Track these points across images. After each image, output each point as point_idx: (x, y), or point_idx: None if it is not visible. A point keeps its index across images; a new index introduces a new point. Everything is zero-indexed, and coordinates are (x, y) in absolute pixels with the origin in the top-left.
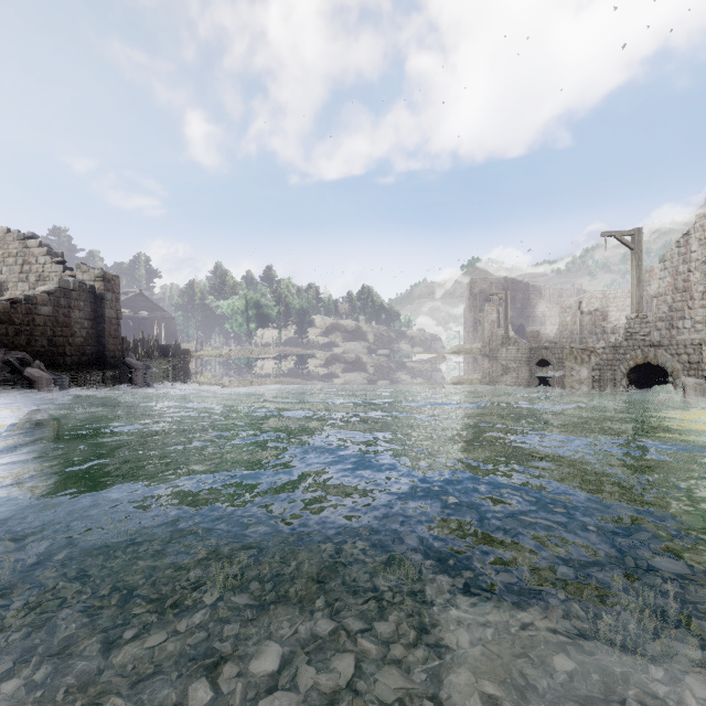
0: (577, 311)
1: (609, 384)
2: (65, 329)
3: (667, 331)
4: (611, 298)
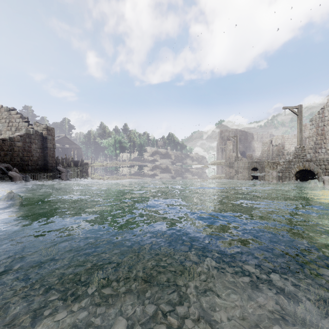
0: (270, 145)
1: (286, 179)
2: (28, 153)
3: (313, 154)
4: (286, 138)
